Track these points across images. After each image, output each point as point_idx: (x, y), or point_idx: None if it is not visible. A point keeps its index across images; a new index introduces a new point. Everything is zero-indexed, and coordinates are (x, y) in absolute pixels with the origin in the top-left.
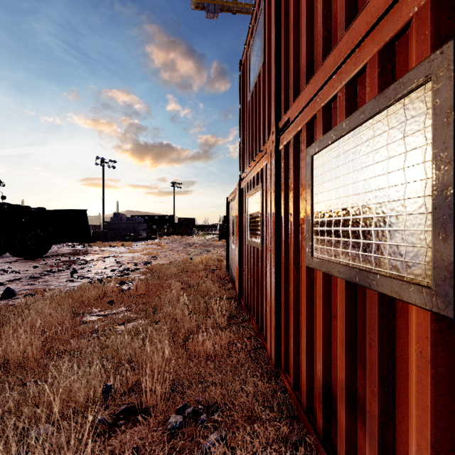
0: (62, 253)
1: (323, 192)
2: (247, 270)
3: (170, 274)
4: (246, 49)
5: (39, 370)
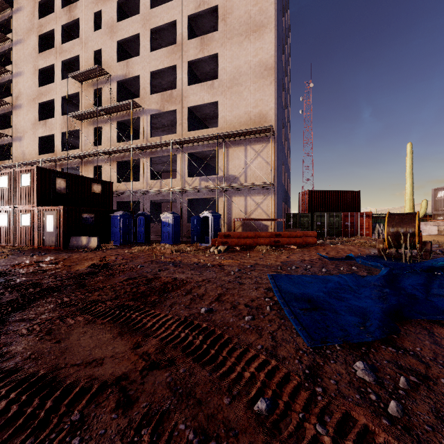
0: None
1: (23, 218)
2: None
3: None
4: None
5: None
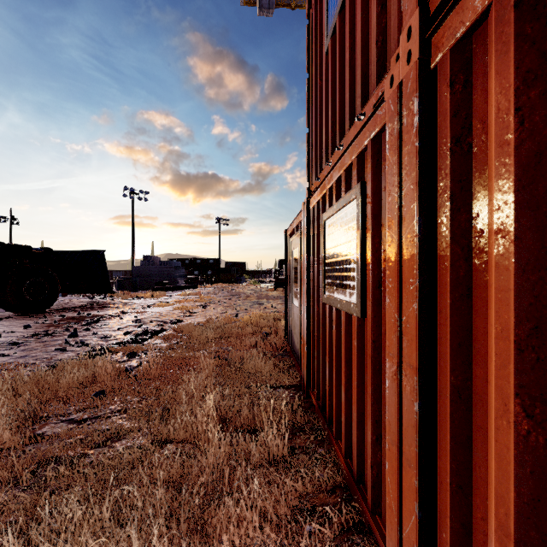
0: (72, 306)
1: None
2: (322, 347)
3: (203, 341)
4: None
5: None
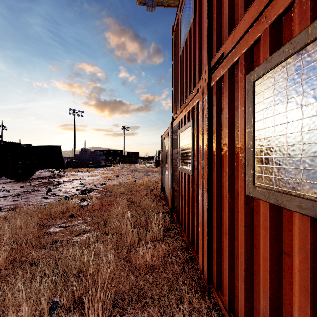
0: (43, 176)
1: (269, 117)
2: (178, 192)
3: (119, 193)
4: (177, 15)
5: (0, 281)
